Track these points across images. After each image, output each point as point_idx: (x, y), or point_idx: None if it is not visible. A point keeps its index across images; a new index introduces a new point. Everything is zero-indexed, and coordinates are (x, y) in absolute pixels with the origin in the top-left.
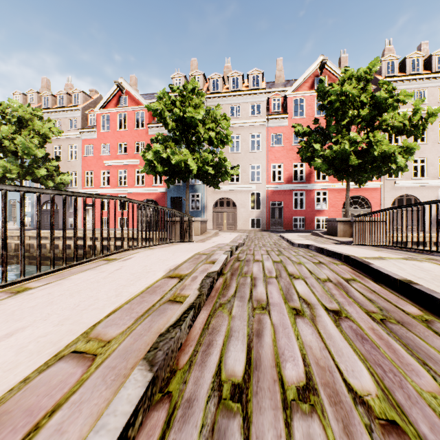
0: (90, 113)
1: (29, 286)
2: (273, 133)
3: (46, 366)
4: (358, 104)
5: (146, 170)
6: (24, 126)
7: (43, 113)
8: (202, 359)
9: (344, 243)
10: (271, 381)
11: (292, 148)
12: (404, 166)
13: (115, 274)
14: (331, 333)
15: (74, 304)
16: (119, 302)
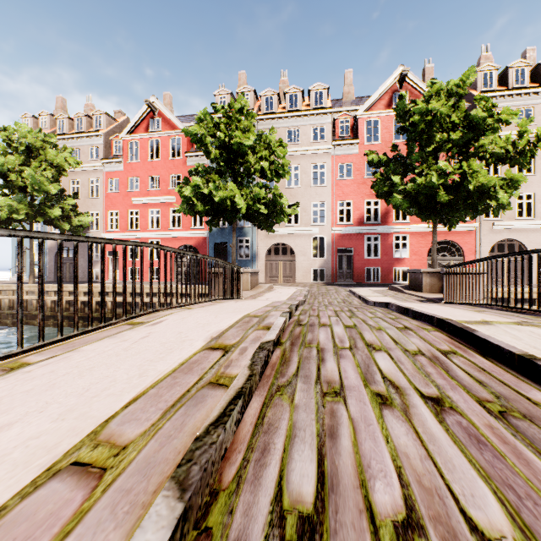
0: (115, 139)
1: (27, 360)
2: (340, 162)
3: (33, 487)
4: (448, 125)
5: (183, 209)
6: (34, 155)
7: (58, 140)
8: (255, 473)
9: (432, 301)
10: (356, 512)
11: (364, 182)
12: (507, 203)
13: (141, 344)
14: (434, 432)
15: (83, 387)
16: (142, 385)
